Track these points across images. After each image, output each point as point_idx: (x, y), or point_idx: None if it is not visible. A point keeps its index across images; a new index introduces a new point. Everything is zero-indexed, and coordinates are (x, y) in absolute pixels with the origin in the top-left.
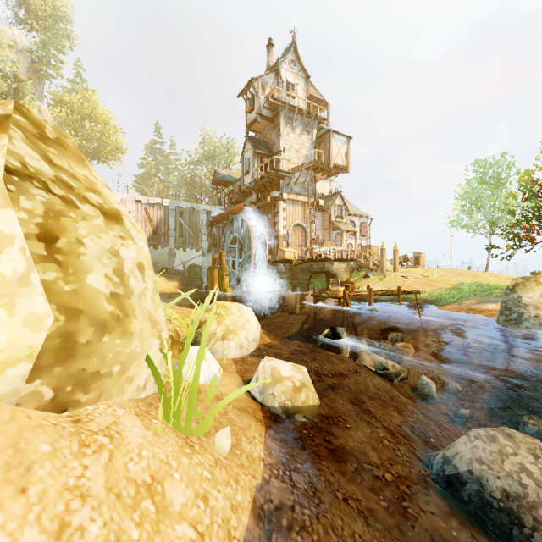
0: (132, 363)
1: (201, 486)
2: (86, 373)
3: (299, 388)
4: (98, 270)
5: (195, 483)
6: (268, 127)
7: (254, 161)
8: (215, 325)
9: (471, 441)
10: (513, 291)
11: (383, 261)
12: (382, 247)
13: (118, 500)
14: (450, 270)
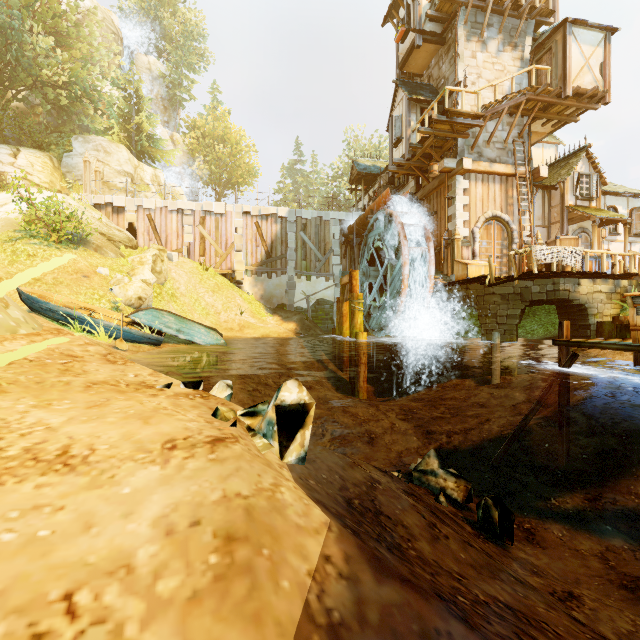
0: None
1: None
2: None
3: None
4: None
5: None
6: (436, 57)
7: (409, 116)
8: None
9: None
10: None
11: None
12: None
13: None
14: None
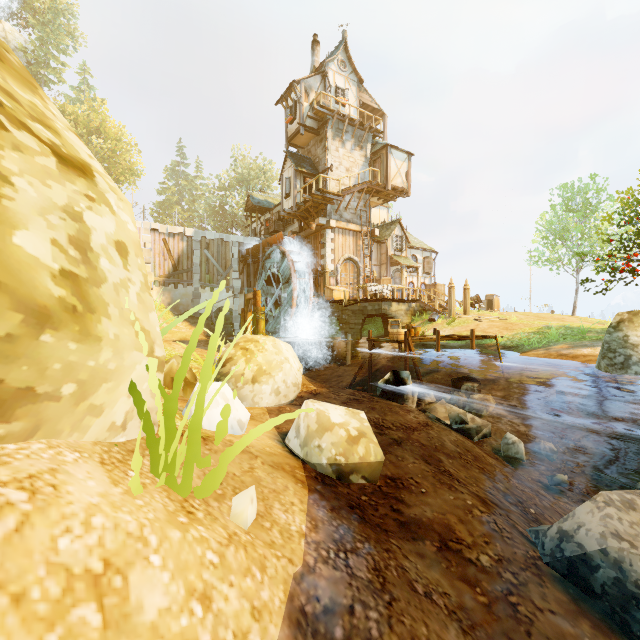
0: (100, 385)
1: (201, 577)
2: (5, 387)
3: (356, 438)
4: (39, 230)
5: (189, 571)
6: (313, 141)
7: (296, 181)
8: (243, 364)
9: (600, 509)
10: (618, 329)
11: (451, 301)
12: (450, 285)
13: (14, 607)
14: (531, 314)
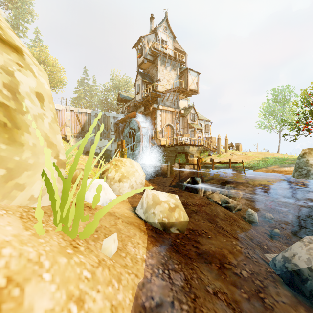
0: (22, 172)
1: (78, 287)
2: None
3: (173, 208)
4: None
5: (70, 283)
6: (151, 66)
7: (142, 86)
8: (114, 172)
9: (306, 245)
10: (303, 157)
11: (219, 145)
12: (218, 137)
13: None
14: (258, 152)
